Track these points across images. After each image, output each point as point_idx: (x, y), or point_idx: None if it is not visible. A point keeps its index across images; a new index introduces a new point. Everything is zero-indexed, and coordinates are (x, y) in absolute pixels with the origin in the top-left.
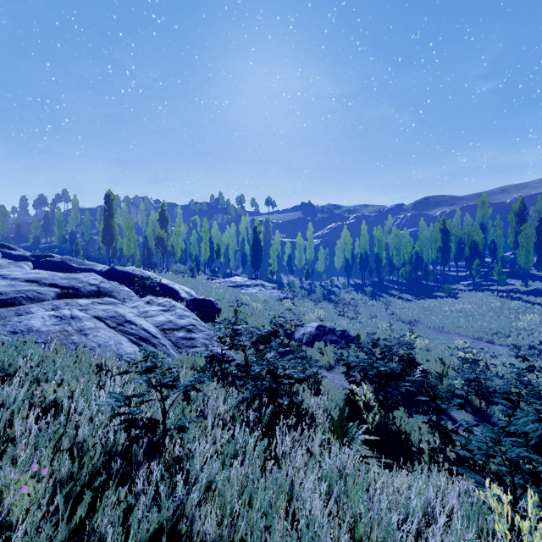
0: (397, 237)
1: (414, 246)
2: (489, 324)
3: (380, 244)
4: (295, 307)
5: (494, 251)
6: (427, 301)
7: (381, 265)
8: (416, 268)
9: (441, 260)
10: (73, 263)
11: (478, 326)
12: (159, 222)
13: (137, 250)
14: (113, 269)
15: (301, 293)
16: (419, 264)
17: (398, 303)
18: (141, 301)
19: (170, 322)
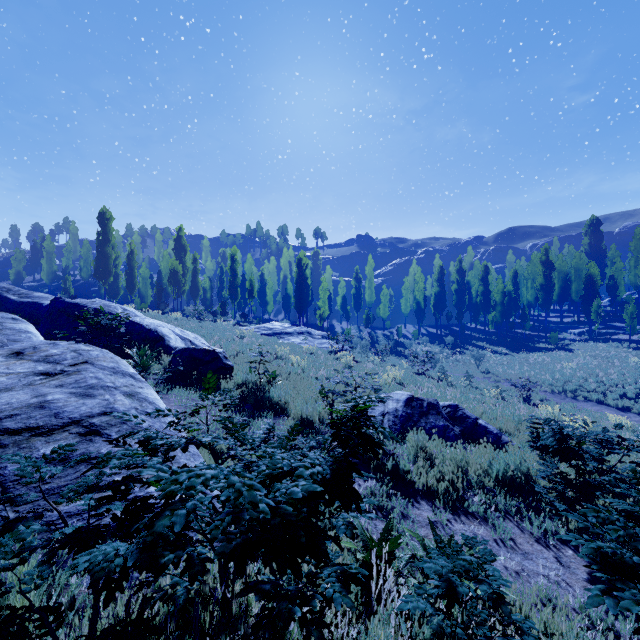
0: (483, 273)
1: (506, 283)
2: (635, 388)
3: (460, 282)
4: (357, 364)
5: (613, 290)
6: (529, 354)
7: (462, 309)
8: (508, 313)
9: (543, 301)
10: (11, 295)
11: (618, 390)
12: (175, 252)
13: (149, 289)
14: (57, 300)
15: (361, 344)
16: (512, 307)
17: (491, 358)
18: (7, 349)
19: (42, 406)
